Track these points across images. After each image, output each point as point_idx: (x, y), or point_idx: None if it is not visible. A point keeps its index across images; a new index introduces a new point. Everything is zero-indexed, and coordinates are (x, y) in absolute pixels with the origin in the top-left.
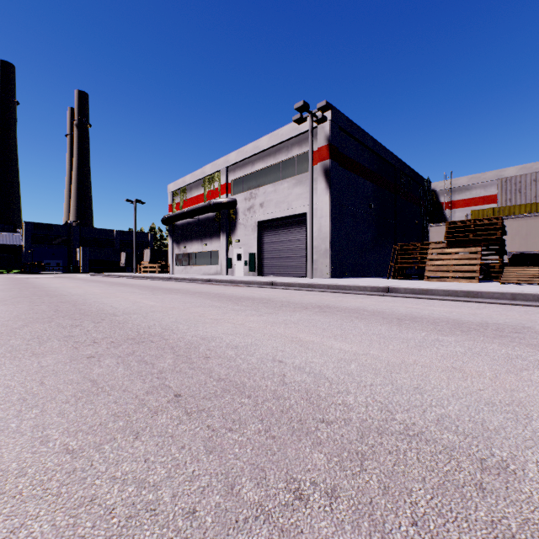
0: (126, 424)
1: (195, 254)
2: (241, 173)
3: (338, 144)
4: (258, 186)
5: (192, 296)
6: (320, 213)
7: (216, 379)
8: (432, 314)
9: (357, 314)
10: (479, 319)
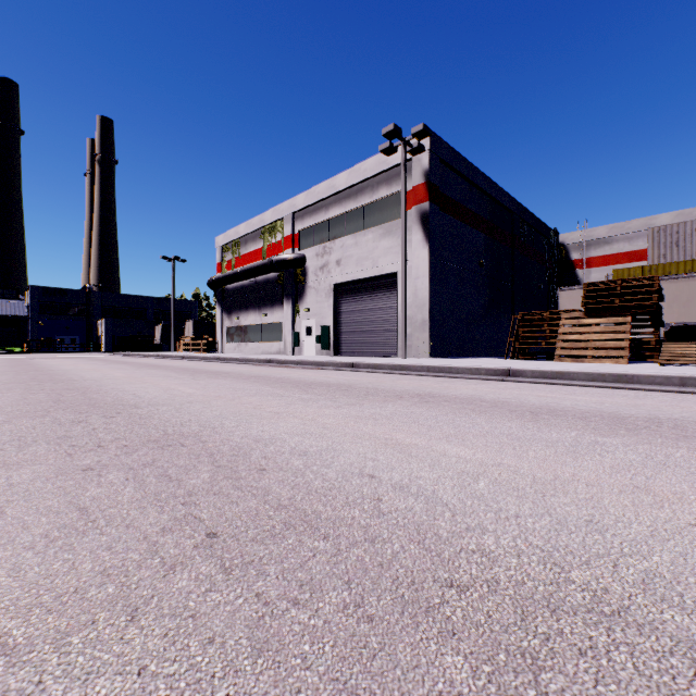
0: (119, 590)
1: (252, 328)
2: (311, 220)
3: (440, 182)
4: (333, 238)
5: (245, 382)
6: (415, 273)
7: (275, 506)
8: (577, 405)
9: (473, 405)
10: (645, 412)
